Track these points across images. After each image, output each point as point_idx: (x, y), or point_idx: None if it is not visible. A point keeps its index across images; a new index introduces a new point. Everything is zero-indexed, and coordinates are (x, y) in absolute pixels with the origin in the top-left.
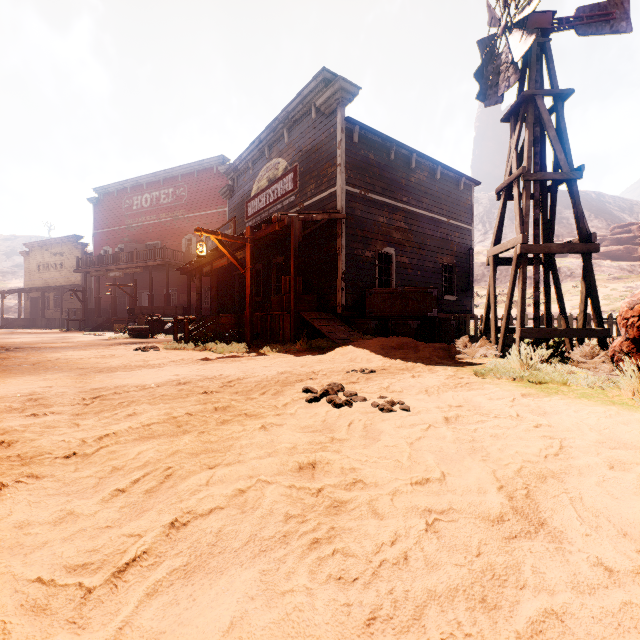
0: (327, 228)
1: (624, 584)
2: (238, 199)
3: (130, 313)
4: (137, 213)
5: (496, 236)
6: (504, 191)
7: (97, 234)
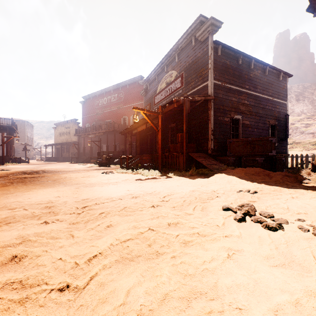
0: (202, 105)
1: None
2: (149, 95)
3: (98, 154)
4: (101, 107)
5: None
6: None
7: (84, 118)
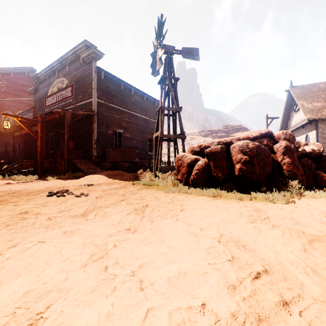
0: (88, 118)
1: (87, 221)
2: (40, 95)
3: None
4: None
5: (156, 129)
6: (158, 112)
7: None
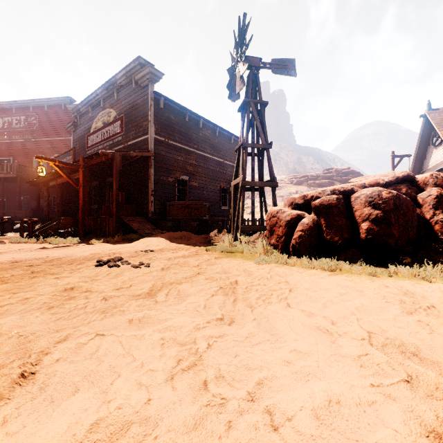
0: (142, 161)
1: (158, 304)
2: (81, 133)
3: None
4: None
5: (235, 175)
6: (238, 150)
7: None
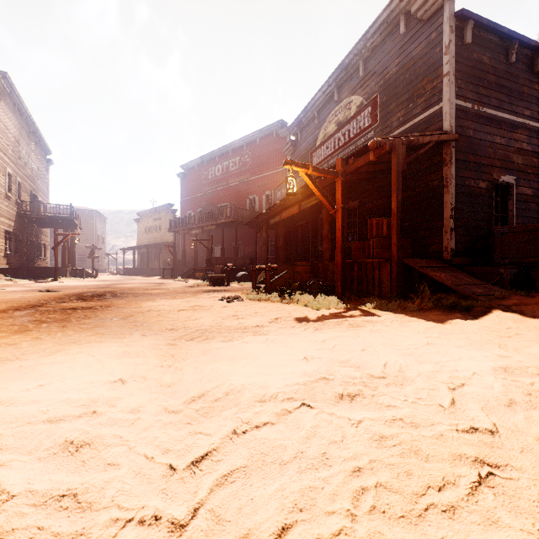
0: (425, 157)
1: None
2: (301, 152)
3: (208, 263)
4: (211, 181)
5: None
6: None
7: (183, 201)
